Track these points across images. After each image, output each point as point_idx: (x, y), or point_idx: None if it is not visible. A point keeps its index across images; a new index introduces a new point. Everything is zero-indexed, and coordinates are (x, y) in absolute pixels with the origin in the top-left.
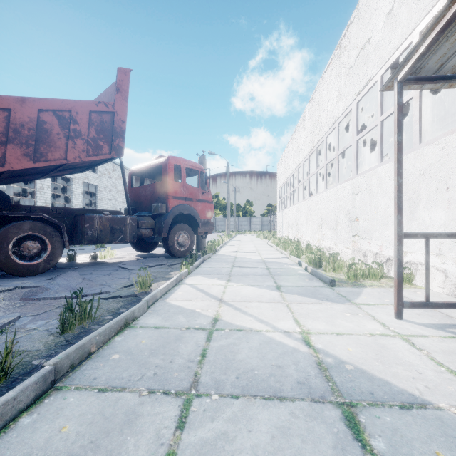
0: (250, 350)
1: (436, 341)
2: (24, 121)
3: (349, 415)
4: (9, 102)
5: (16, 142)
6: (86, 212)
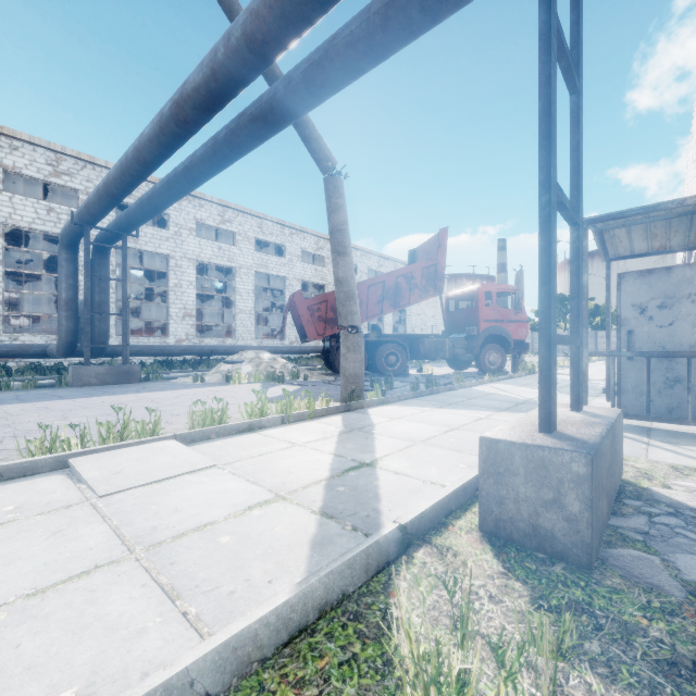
0: (501, 397)
1: (604, 405)
2: (390, 286)
3: (519, 404)
4: (384, 277)
5: (387, 299)
6: (418, 337)
